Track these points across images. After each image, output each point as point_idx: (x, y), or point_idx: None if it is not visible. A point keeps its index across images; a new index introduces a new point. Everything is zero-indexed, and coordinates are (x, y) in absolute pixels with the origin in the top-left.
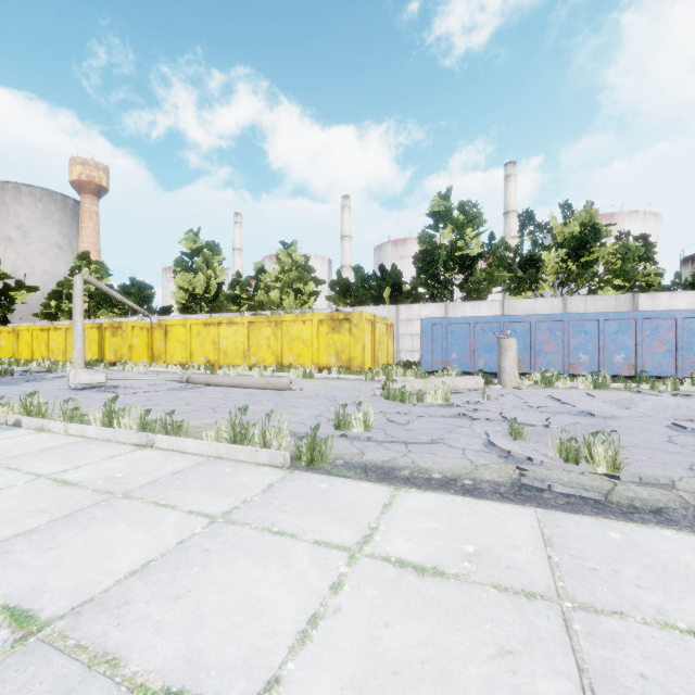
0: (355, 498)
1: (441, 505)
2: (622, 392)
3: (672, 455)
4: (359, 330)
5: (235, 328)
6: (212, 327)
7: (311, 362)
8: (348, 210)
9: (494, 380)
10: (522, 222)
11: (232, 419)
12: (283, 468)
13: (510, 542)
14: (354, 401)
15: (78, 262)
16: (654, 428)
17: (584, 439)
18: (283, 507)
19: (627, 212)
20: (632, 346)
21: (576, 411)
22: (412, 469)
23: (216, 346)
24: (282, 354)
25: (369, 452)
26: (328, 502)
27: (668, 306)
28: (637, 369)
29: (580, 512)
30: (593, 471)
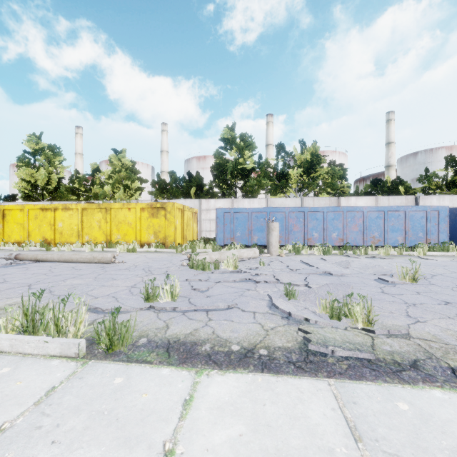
0: (152, 397)
1: (243, 391)
2: (339, 256)
3: (391, 304)
4: (172, 216)
5: (70, 213)
6: (48, 212)
7: (134, 239)
8: (165, 133)
9: (264, 250)
10: (278, 150)
11: (25, 305)
12: (77, 358)
13: (322, 442)
14: (166, 270)
15: None
16: (369, 282)
17: (343, 299)
18: (54, 433)
19: (331, 151)
20: (341, 228)
21: (321, 272)
22: (212, 342)
23: (53, 228)
24: (111, 233)
25: (174, 324)
26: (118, 409)
27: (355, 205)
28: (344, 242)
29: (363, 377)
30: (353, 326)
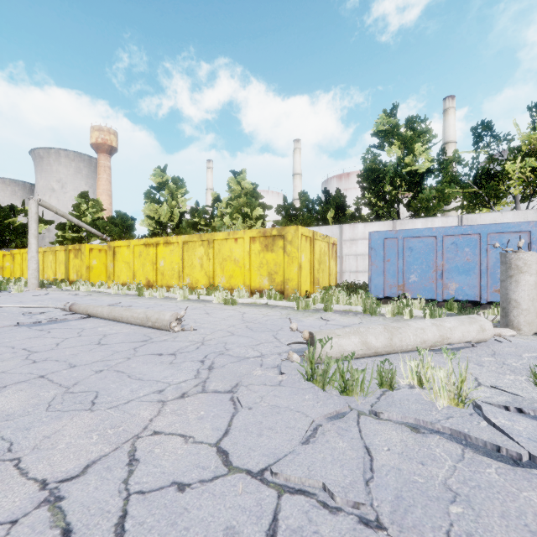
0: None
1: None
2: None
3: None
4: (295, 248)
5: (170, 248)
6: (151, 247)
7: (242, 283)
8: (298, 151)
9: (486, 316)
10: (479, 132)
11: None
12: None
13: None
14: (244, 374)
15: (79, 200)
16: None
17: None
18: None
19: None
20: None
21: None
22: None
23: (154, 267)
24: (214, 275)
25: None
26: None
27: None
28: None
29: None
30: None
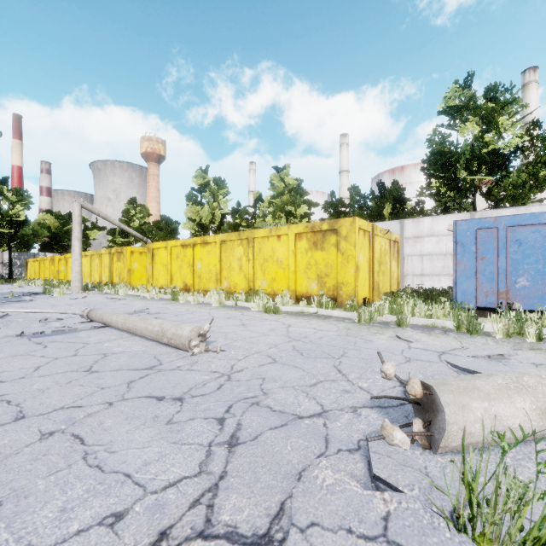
0: None
1: None
2: None
3: None
4: (351, 244)
5: (208, 249)
6: (188, 248)
7: (286, 288)
8: (345, 146)
9: None
10: None
11: None
12: None
13: None
14: (296, 470)
15: (128, 206)
16: None
17: None
18: None
19: None
20: None
21: None
22: None
23: (191, 269)
24: (254, 278)
25: None
26: None
27: None
28: None
29: None
30: None
